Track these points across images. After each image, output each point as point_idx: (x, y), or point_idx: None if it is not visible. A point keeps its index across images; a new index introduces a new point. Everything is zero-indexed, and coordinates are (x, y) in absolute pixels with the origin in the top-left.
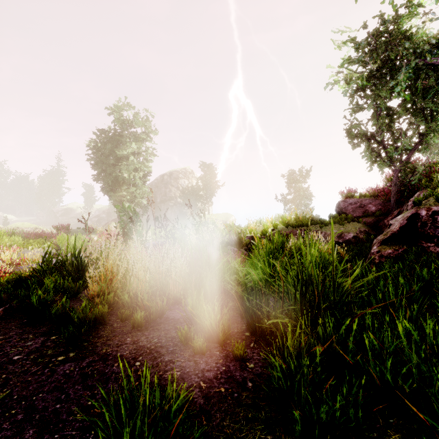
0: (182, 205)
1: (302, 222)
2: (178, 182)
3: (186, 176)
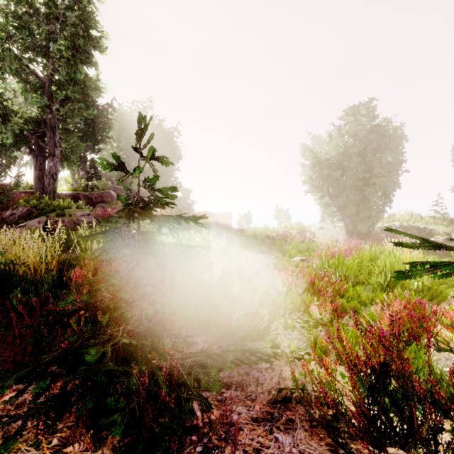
0: None
1: None
2: None
3: None
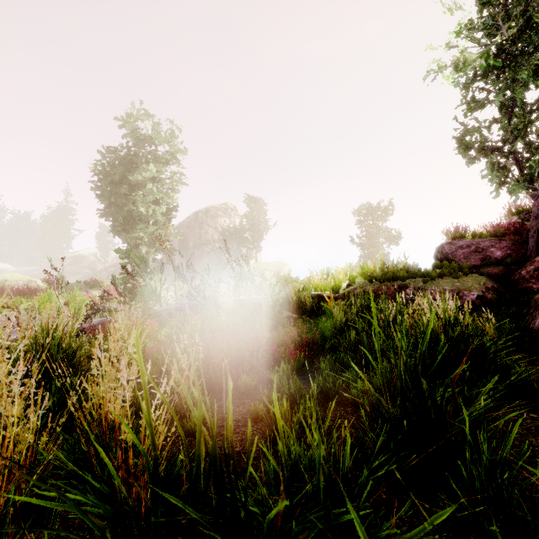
0: (221, 251)
1: (395, 274)
2: (216, 221)
3: (227, 214)
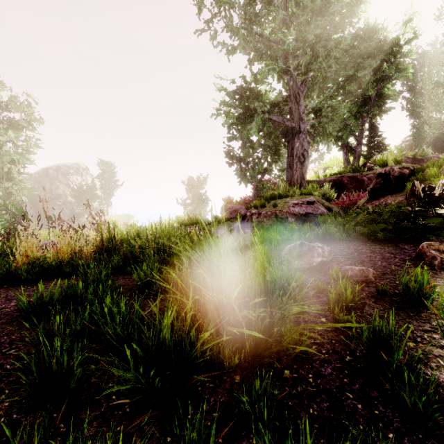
0: (73, 205)
1: (192, 221)
2: (68, 178)
3: (79, 172)
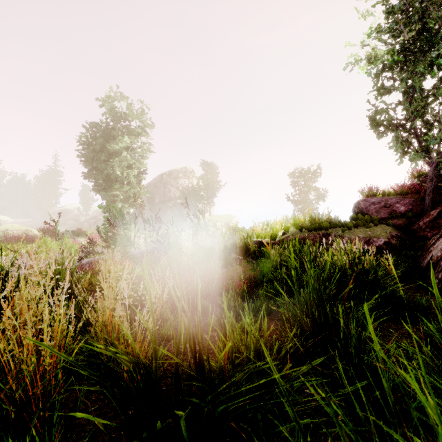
0: (181, 206)
1: (320, 225)
2: (177, 181)
3: (186, 176)
